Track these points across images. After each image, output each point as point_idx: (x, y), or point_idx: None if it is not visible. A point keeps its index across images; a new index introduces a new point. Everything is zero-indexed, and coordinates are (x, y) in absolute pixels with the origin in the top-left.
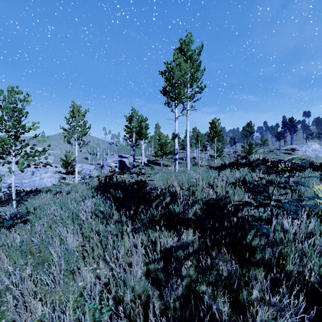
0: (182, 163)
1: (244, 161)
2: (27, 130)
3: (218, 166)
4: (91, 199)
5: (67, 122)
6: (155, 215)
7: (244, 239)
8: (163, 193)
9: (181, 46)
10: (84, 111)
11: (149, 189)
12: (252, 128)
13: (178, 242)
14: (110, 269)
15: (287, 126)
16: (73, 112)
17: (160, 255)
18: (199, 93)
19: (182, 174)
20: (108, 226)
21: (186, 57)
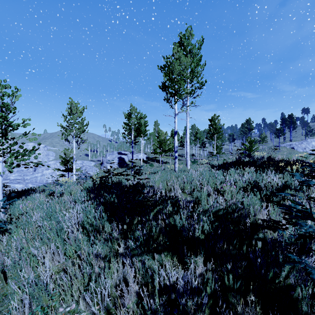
0: (181, 160)
1: (247, 159)
2: (15, 127)
3: (219, 165)
4: (82, 204)
5: (65, 119)
6: (153, 233)
7: (277, 277)
8: (162, 200)
9: (181, 40)
10: (82, 108)
11: (147, 193)
12: (251, 124)
13: (183, 270)
14: (92, 314)
15: (286, 123)
16: (70, 109)
17: (159, 292)
18: (200, 88)
19: (183, 175)
20: (95, 245)
21: (186, 51)
